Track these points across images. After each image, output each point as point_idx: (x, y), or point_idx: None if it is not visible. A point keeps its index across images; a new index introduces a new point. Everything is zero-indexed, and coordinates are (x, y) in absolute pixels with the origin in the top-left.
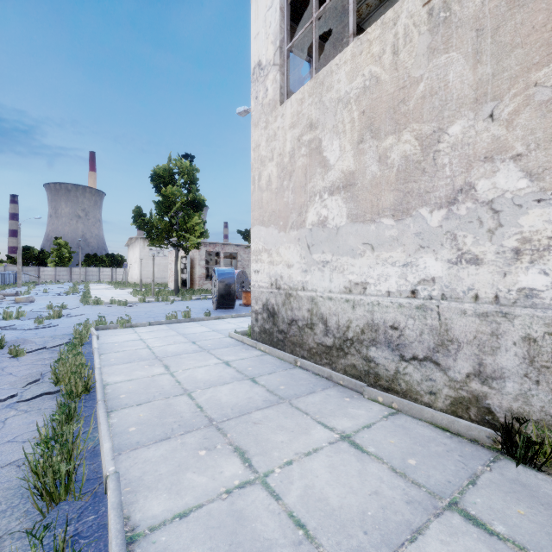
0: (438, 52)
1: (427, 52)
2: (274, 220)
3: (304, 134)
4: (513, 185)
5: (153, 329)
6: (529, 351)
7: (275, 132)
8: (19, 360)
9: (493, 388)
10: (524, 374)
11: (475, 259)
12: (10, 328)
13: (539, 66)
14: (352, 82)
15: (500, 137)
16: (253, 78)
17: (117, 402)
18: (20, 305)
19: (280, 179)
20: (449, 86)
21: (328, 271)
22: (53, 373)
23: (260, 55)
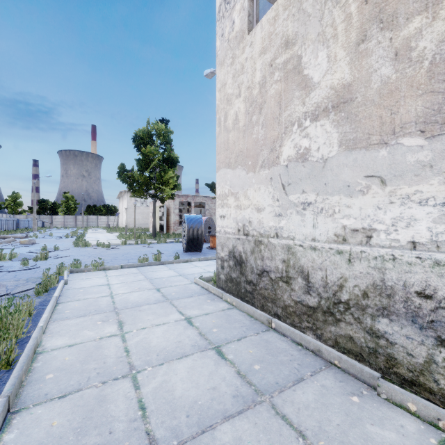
0: None
1: None
2: (242, 160)
3: (277, 57)
4: None
5: (123, 273)
6: None
7: (243, 64)
8: None
9: None
10: None
11: None
12: None
13: None
14: None
15: None
16: (218, 16)
17: (36, 389)
18: (23, 247)
19: (248, 115)
20: None
21: (310, 214)
22: None
23: None
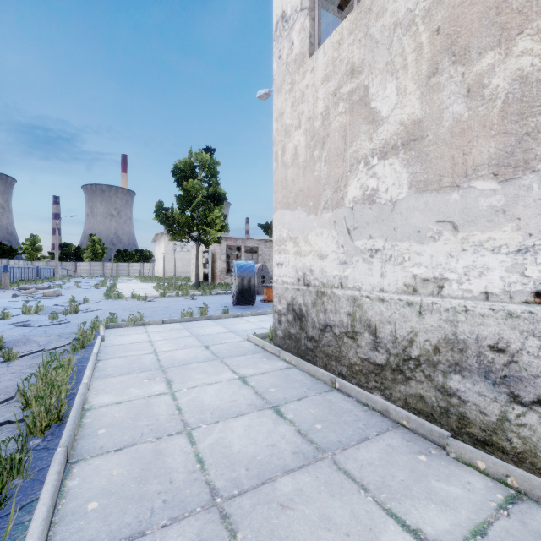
0: None
1: None
2: (302, 201)
3: (342, 86)
4: None
5: (165, 329)
6: None
7: (303, 92)
8: (8, 366)
9: None
10: None
11: None
12: (23, 324)
13: None
14: None
15: None
16: (275, 36)
17: (91, 443)
18: (47, 299)
19: (310, 149)
20: None
21: (378, 262)
22: (21, 394)
23: (284, 5)
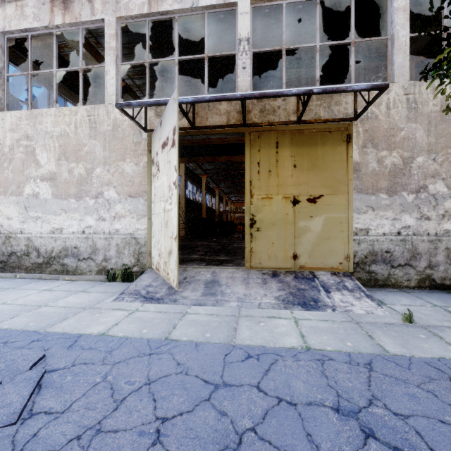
0: (93, 138)
1: (89, 135)
2: None
3: (22, 140)
4: (114, 195)
5: None
6: (117, 248)
7: None
8: None
9: (109, 263)
10: (116, 256)
11: (104, 219)
12: None
13: (120, 161)
14: (55, 127)
15: (111, 179)
16: None
17: None
18: None
19: (1, 161)
20: (96, 153)
21: (40, 222)
22: None
23: None
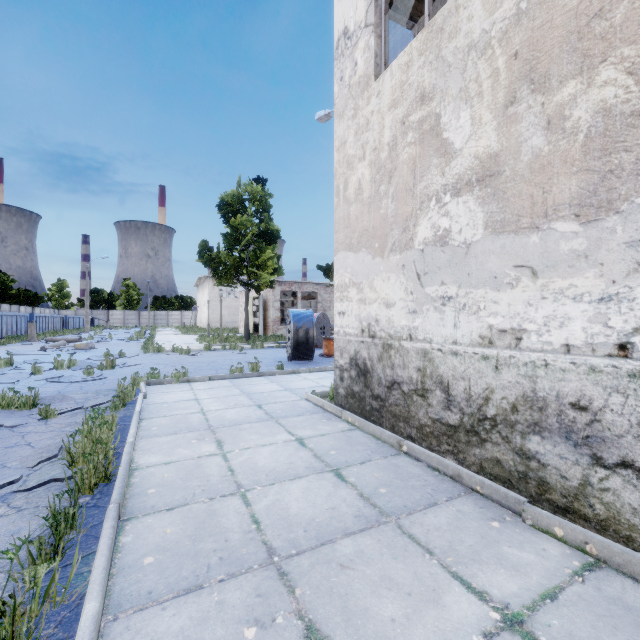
0: None
1: None
2: (366, 241)
3: (411, 113)
4: None
5: (212, 386)
6: None
7: (368, 119)
8: (47, 424)
9: None
10: None
11: None
12: (57, 379)
13: None
14: (494, 12)
15: None
16: (336, 54)
17: (141, 502)
18: (79, 352)
19: (375, 184)
20: None
21: (450, 311)
22: (67, 451)
23: (347, 19)
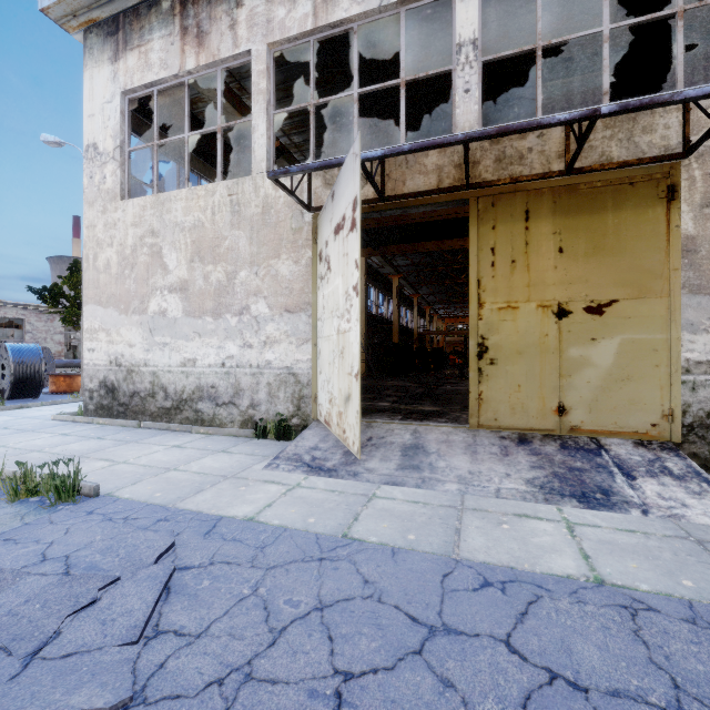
0: (235, 227)
1: (230, 224)
2: (114, 303)
3: (146, 237)
4: (264, 310)
5: None
6: (269, 389)
7: (116, 222)
8: None
9: (257, 410)
10: (268, 401)
11: (251, 345)
12: None
13: (272, 258)
14: (186, 216)
15: (260, 286)
16: (86, 155)
17: None
18: None
19: (122, 267)
20: (240, 249)
21: (168, 350)
22: None
23: (97, 139)
